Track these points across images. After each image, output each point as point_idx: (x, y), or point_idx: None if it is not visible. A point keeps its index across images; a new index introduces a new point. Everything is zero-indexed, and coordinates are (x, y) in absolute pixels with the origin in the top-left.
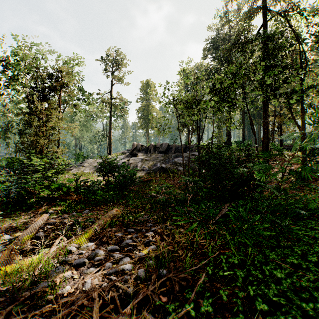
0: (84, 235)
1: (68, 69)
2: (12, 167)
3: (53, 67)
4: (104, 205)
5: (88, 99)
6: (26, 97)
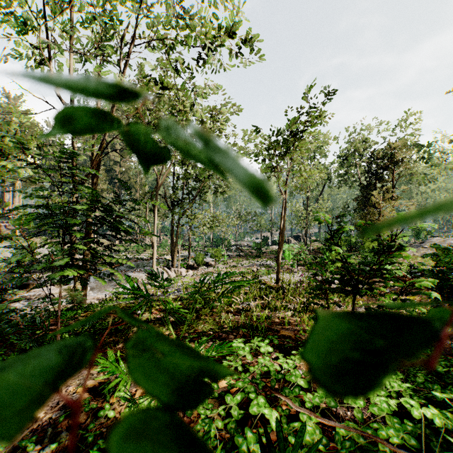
0: (412, 296)
1: (403, 142)
2: (349, 244)
3: (386, 147)
4: (435, 290)
5: (431, 159)
6: (361, 184)
